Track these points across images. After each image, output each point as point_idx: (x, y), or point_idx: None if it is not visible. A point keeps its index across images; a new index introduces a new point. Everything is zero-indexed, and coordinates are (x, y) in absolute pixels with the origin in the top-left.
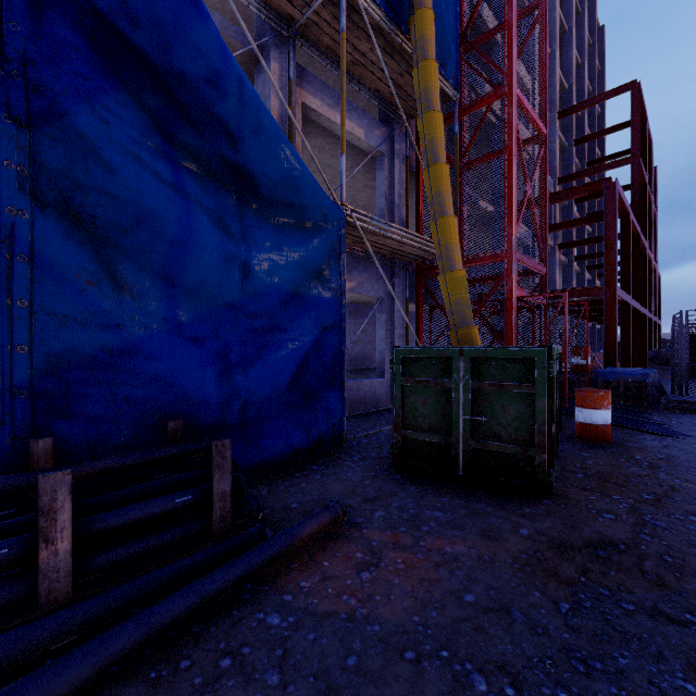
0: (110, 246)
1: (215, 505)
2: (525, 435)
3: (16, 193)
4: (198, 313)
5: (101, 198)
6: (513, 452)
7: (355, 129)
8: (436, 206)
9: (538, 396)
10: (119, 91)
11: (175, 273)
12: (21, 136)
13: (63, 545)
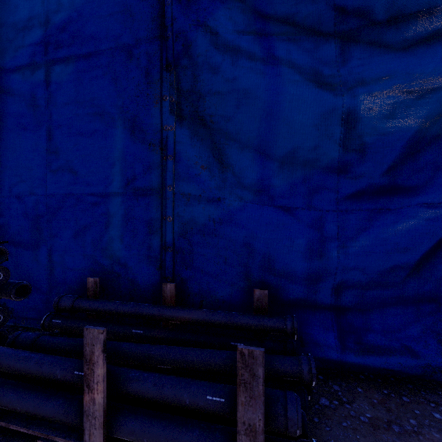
0: (220, 136)
1: (240, 436)
2: None
3: (168, 115)
4: (290, 182)
5: (212, 99)
6: None
7: None
8: None
9: None
10: (225, 6)
11: (267, 145)
12: (170, 76)
13: (98, 396)
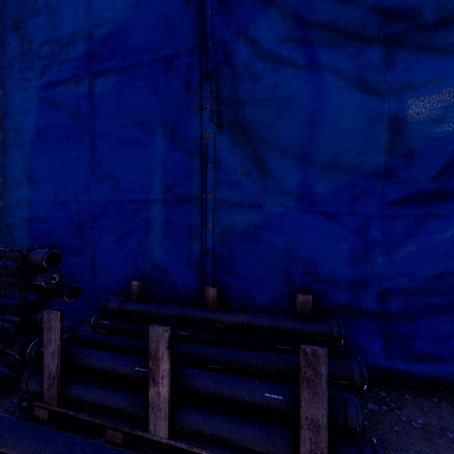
0: (260, 142)
1: (303, 430)
2: None
3: (208, 123)
4: (333, 188)
5: (252, 106)
6: None
7: None
8: None
9: None
10: (265, 14)
11: (309, 151)
12: (210, 85)
13: (163, 390)
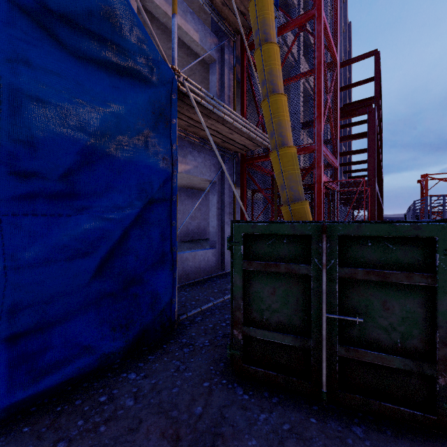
0: None
1: None
2: (419, 344)
3: None
4: None
5: None
6: (402, 368)
7: (190, 31)
8: (268, 84)
9: (443, 291)
10: None
11: None
12: None
13: None
